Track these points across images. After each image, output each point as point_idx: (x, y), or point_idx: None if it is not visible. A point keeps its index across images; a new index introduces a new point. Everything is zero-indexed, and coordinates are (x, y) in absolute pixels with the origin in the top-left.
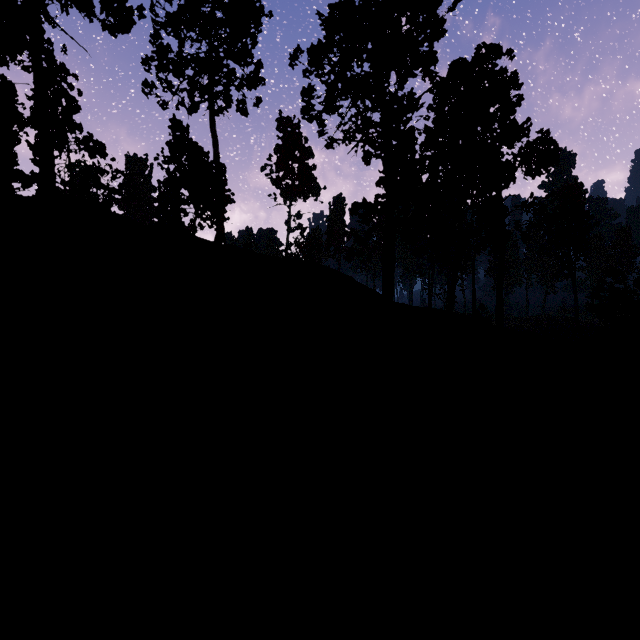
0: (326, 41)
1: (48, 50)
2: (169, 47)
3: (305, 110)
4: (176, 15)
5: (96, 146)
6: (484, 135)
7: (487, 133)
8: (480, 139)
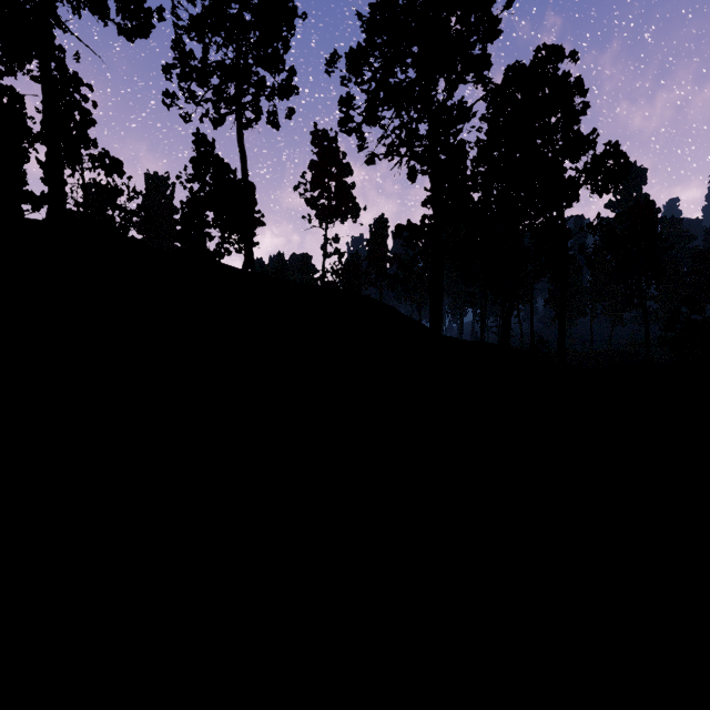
0: (366, 44)
1: (59, 58)
2: (192, 53)
3: (343, 122)
4: (200, 18)
5: (112, 164)
6: (544, 148)
7: (548, 146)
8: (540, 153)
